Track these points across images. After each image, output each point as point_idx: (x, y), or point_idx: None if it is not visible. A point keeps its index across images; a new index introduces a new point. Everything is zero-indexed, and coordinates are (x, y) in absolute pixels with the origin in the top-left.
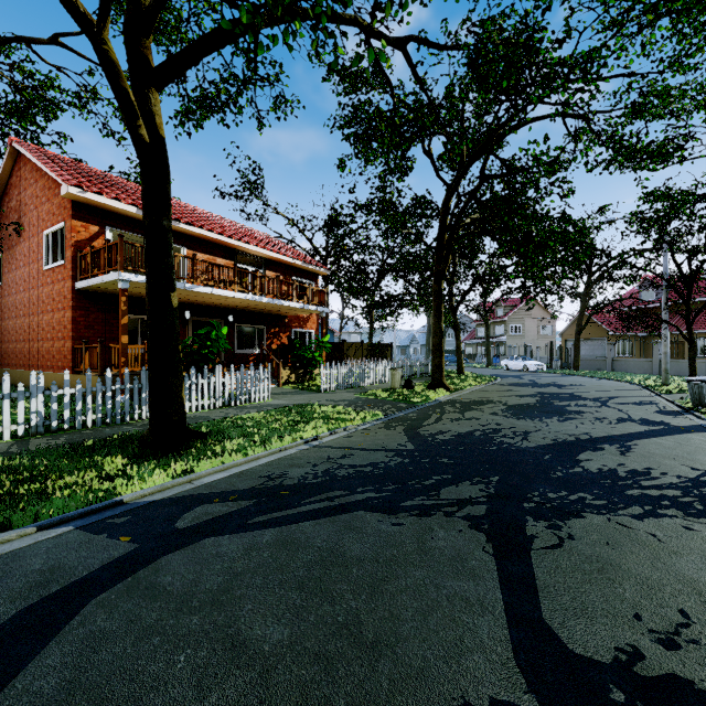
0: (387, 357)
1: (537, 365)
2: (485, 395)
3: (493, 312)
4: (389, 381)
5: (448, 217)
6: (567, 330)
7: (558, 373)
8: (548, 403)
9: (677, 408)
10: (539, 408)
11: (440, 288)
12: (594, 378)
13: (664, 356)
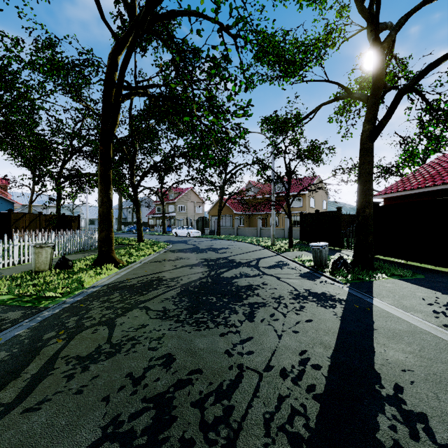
0: (74, 228)
1: (196, 232)
2: (157, 268)
3: (167, 196)
4: (32, 261)
5: (116, 73)
6: (212, 209)
7: (209, 237)
8: (218, 275)
9: (305, 268)
10: (214, 287)
11: (108, 151)
12: (231, 241)
13: (273, 226)
